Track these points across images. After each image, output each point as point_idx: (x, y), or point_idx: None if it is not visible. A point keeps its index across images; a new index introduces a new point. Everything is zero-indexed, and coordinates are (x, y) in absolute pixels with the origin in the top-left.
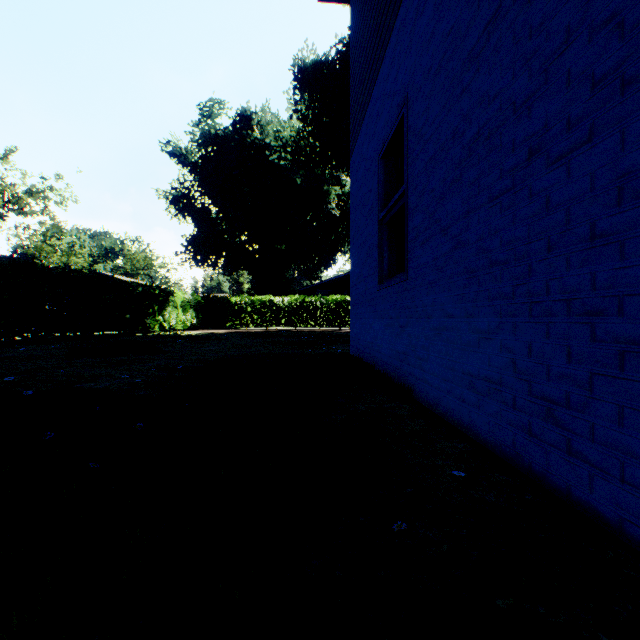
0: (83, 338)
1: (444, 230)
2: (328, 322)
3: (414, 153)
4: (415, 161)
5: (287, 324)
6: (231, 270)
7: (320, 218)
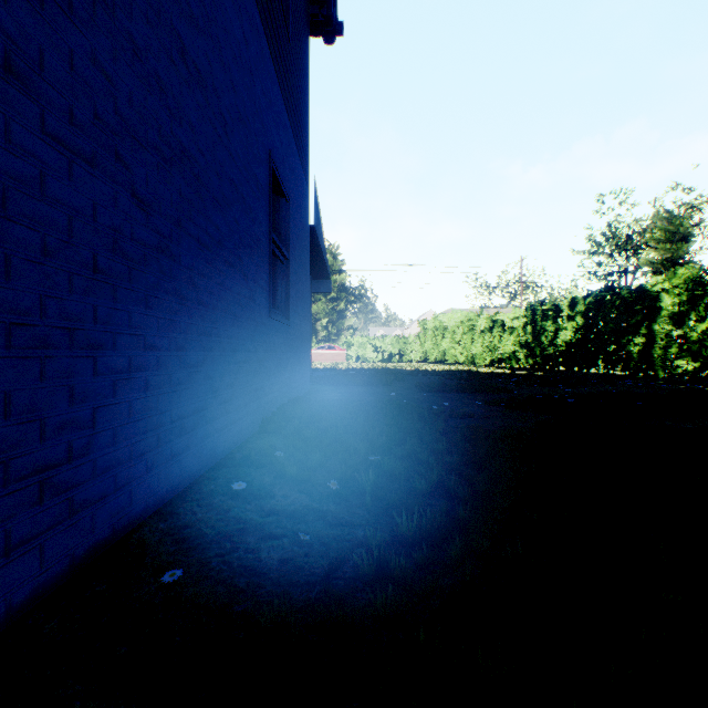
0: None
1: None
2: None
3: None
4: None
5: None
6: None
7: None
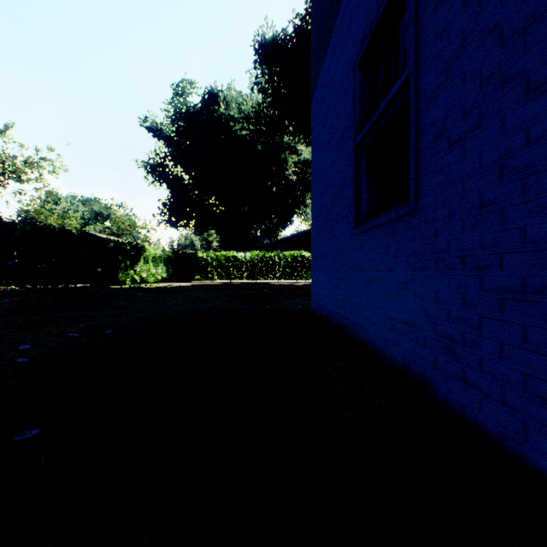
0: (54, 290)
1: (544, 82)
2: (286, 275)
3: (433, 2)
4: (435, 13)
5: (249, 277)
6: (201, 230)
7: (278, 183)
